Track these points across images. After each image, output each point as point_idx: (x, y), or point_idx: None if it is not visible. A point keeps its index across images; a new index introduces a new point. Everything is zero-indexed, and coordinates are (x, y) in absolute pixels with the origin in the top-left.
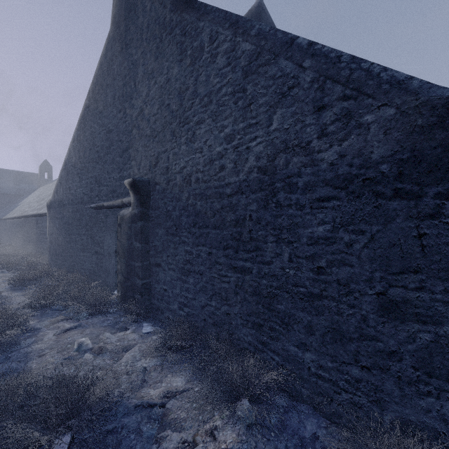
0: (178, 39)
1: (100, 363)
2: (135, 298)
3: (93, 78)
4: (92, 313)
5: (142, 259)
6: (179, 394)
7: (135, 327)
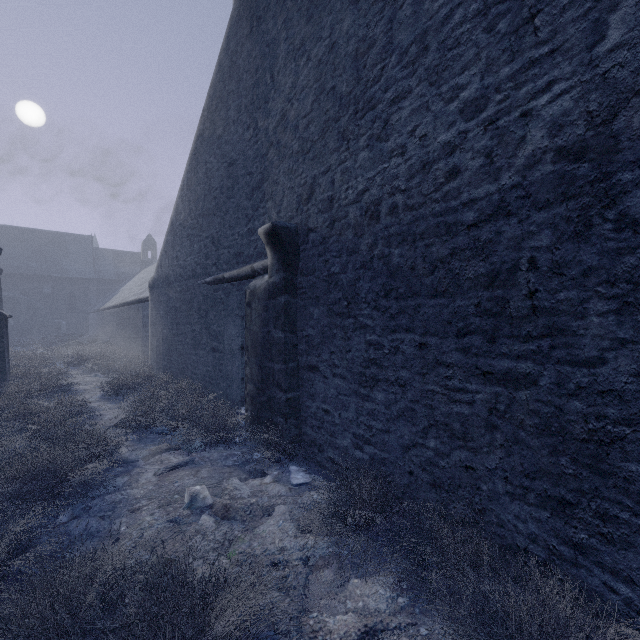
0: None
1: (227, 536)
2: (273, 422)
3: (209, 90)
4: (210, 442)
5: (285, 357)
6: (389, 638)
7: (278, 471)
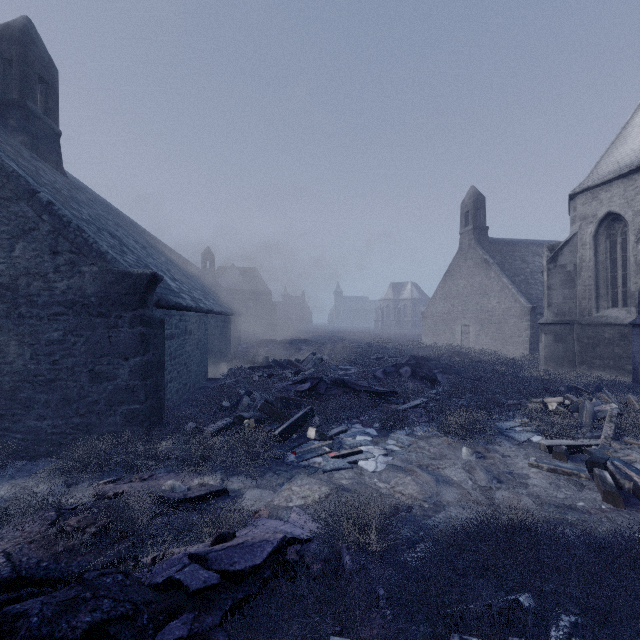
0: None
1: None
2: None
3: None
4: None
5: None
6: None
7: None
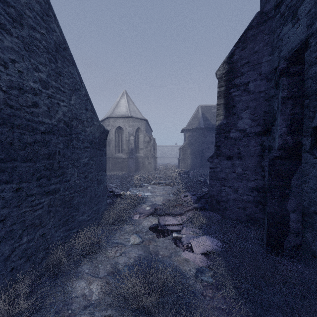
0: None
1: None
2: None
3: None
4: None
5: None
6: (94, 276)
7: None
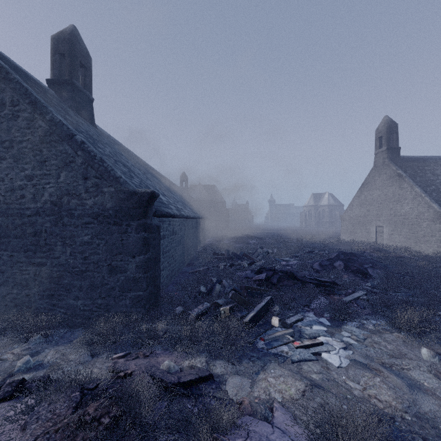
0: None
1: None
2: None
3: None
4: None
5: None
6: None
7: None
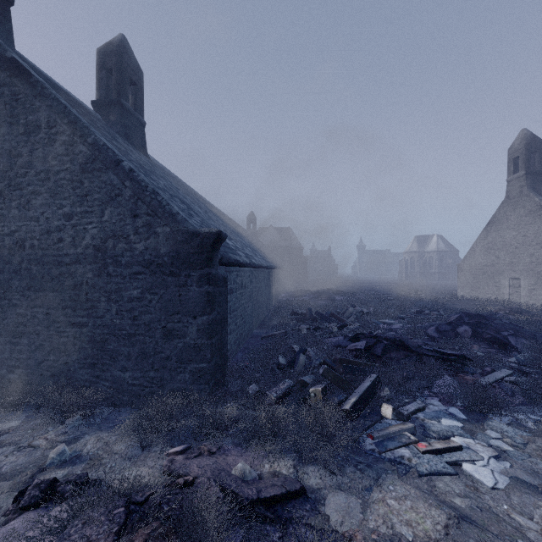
0: (7, 100)
1: None
2: None
3: None
4: None
5: None
6: (13, 431)
7: None
